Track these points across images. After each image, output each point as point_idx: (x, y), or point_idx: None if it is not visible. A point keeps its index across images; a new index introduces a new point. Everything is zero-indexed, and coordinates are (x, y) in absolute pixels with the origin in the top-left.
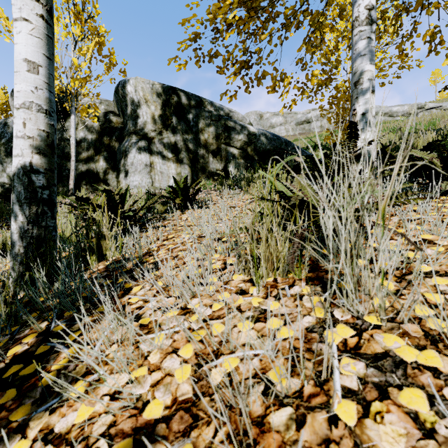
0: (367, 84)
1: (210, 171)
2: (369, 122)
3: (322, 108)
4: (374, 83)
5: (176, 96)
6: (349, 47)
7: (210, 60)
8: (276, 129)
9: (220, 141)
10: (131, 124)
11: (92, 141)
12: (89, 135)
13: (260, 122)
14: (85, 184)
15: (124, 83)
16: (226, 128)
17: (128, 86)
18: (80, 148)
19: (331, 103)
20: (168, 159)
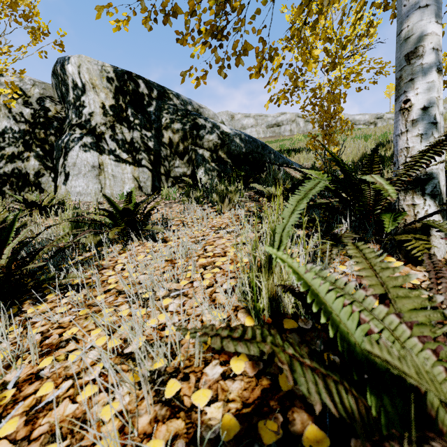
0: (432, 56)
1: (175, 175)
2: (435, 124)
3: (304, 109)
4: (441, 57)
5: (132, 83)
6: (354, 27)
7: (166, 20)
8: (247, 130)
9: (188, 141)
10: (73, 114)
11: (20, 133)
12: (16, 125)
13: (232, 123)
14: (9, 188)
15: (63, 61)
16: (195, 126)
17: (68, 65)
18: (2, 142)
19: (314, 104)
20: (122, 160)
